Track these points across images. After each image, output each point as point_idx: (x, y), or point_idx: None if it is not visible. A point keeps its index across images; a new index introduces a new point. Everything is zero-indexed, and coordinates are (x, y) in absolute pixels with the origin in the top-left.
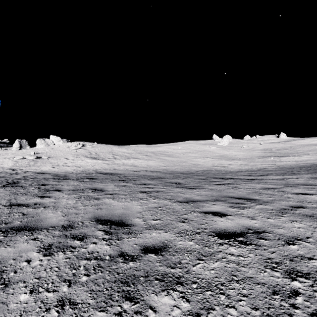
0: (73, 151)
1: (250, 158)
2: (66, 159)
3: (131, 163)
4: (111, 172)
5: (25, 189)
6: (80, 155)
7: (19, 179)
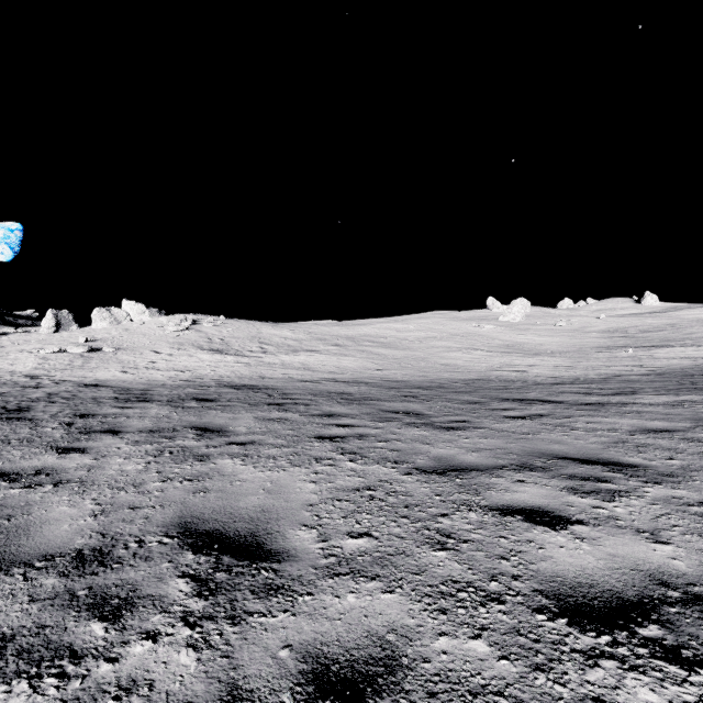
0: (171, 336)
1: (578, 352)
2: (155, 353)
3: (301, 362)
4: (253, 384)
5: (35, 427)
6: (187, 344)
7: (34, 401)
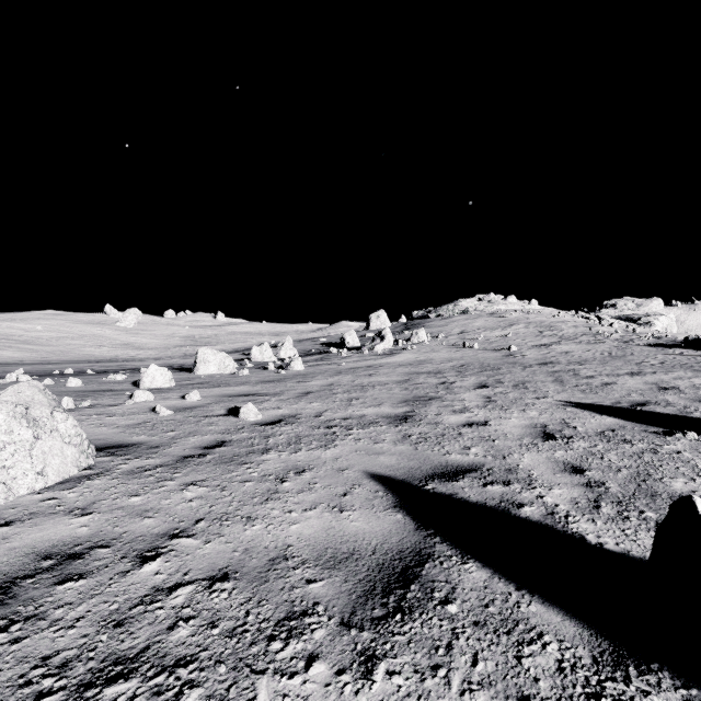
0: None
1: (166, 348)
2: None
3: None
4: None
5: None
6: None
7: None
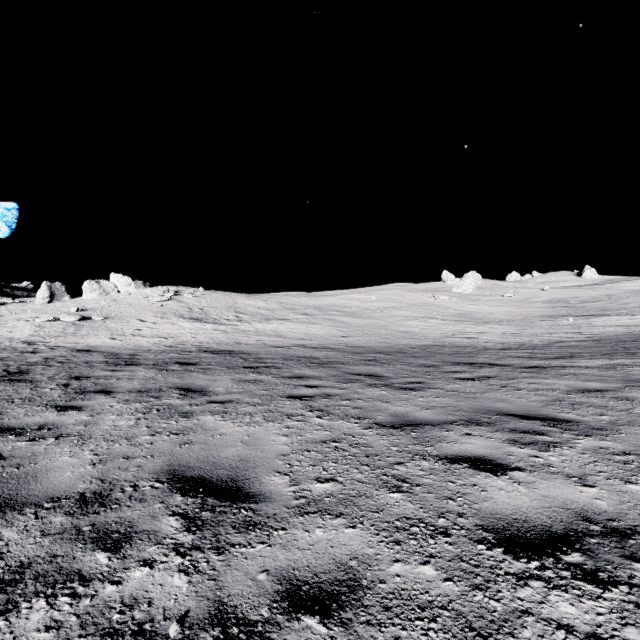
0: (155, 306)
1: (524, 320)
2: (141, 321)
3: (273, 329)
4: (230, 349)
5: (35, 388)
6: (169, 313)
7: (32, 364)
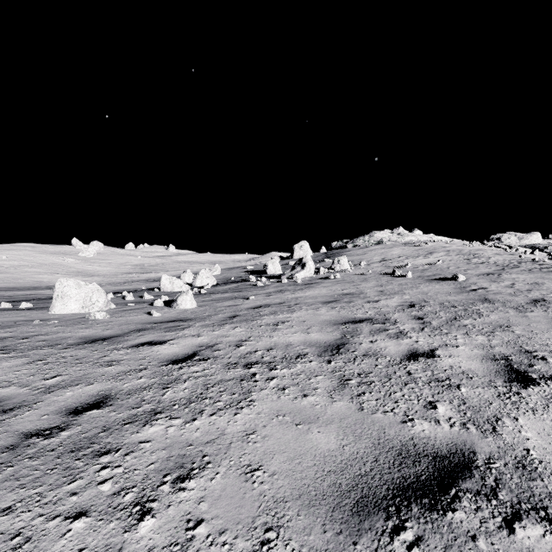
0: None
1: (114, 275)
2: None
3: None
4: None
5: None
6: None
7: None
